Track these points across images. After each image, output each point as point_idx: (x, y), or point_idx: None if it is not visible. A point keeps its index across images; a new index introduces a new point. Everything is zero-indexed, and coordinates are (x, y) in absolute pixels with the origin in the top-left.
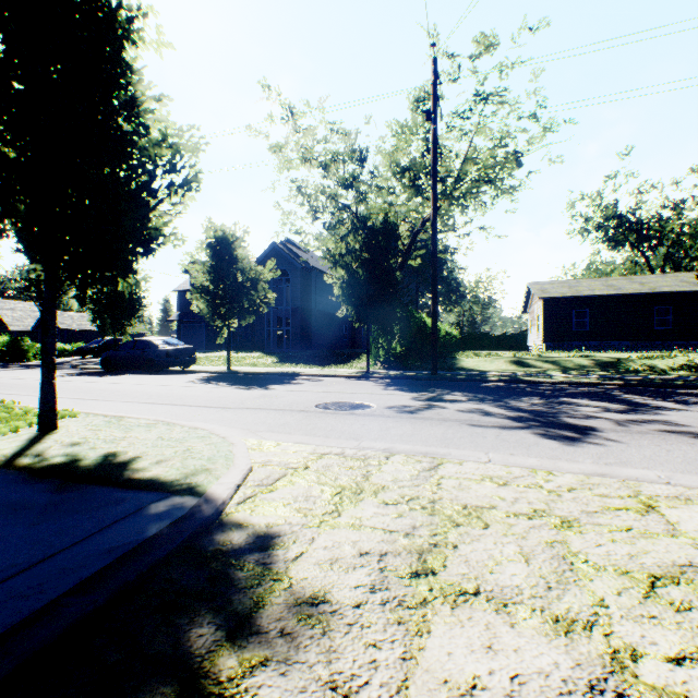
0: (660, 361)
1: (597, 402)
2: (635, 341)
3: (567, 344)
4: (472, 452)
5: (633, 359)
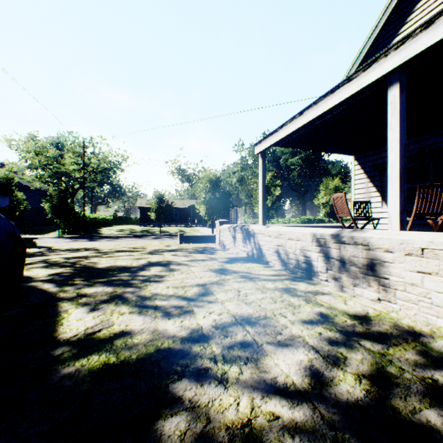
0: (158, 230)
1: (112, 239)
2: (169, 223)
3: (148, 223)
4: (76, 243)
5: (153, 229)
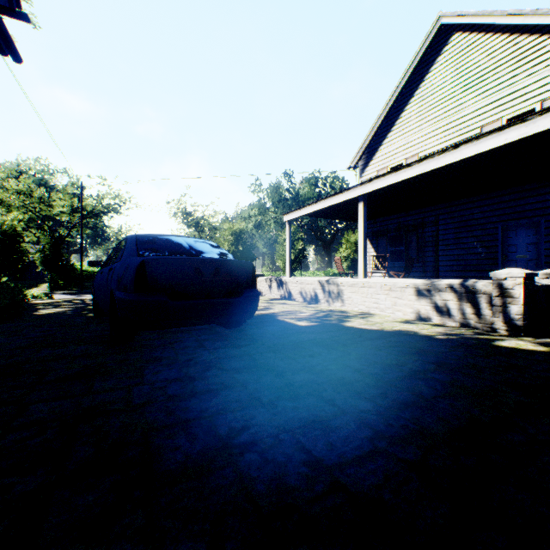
0: None
1: None
2: None
3: None
4: None
5: None
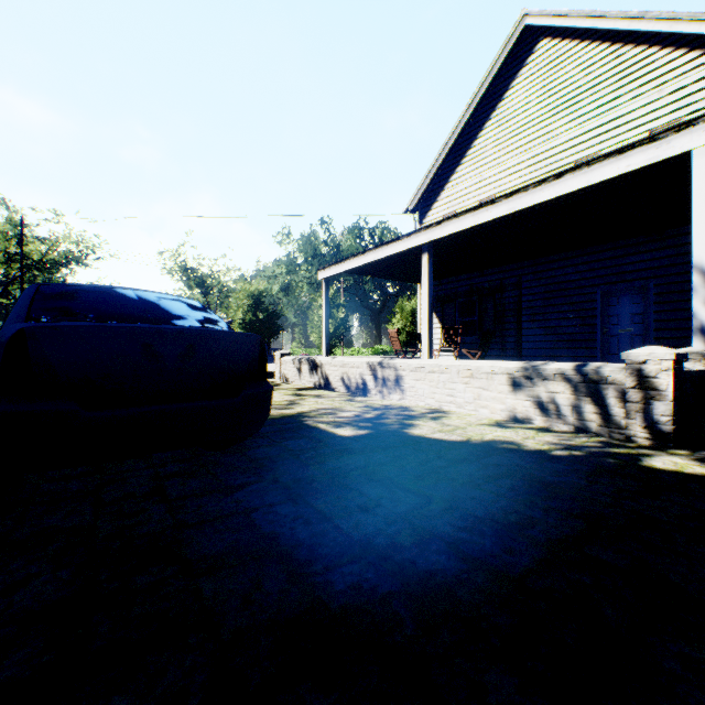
0: None
1: None
2: None
3: None
4: None
5: None
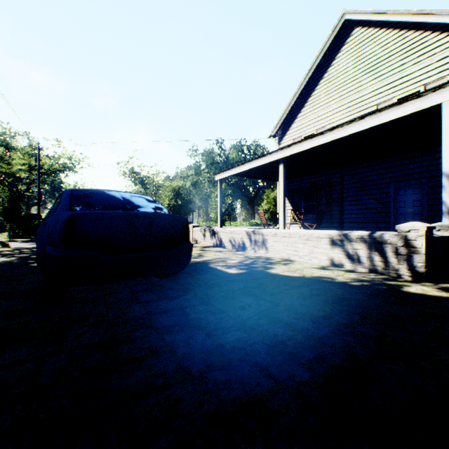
0: None
1: None
2: None
3: None
4: None
5: None
